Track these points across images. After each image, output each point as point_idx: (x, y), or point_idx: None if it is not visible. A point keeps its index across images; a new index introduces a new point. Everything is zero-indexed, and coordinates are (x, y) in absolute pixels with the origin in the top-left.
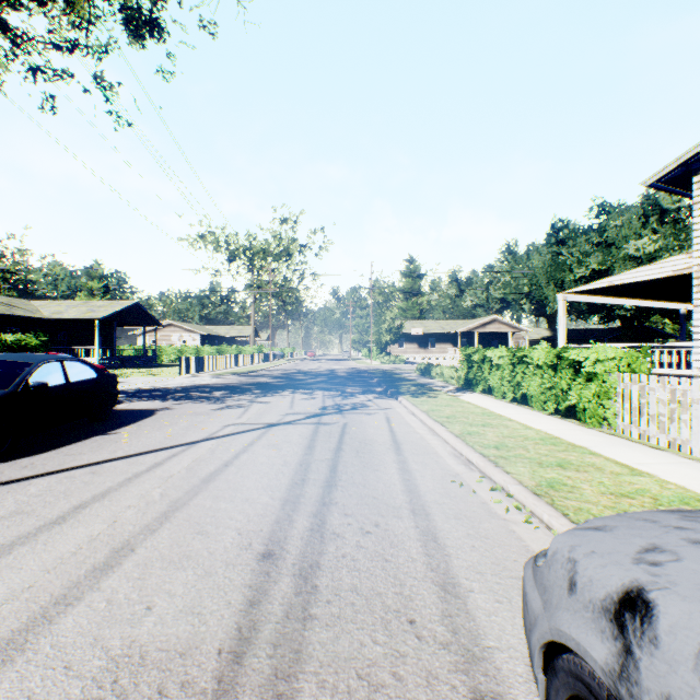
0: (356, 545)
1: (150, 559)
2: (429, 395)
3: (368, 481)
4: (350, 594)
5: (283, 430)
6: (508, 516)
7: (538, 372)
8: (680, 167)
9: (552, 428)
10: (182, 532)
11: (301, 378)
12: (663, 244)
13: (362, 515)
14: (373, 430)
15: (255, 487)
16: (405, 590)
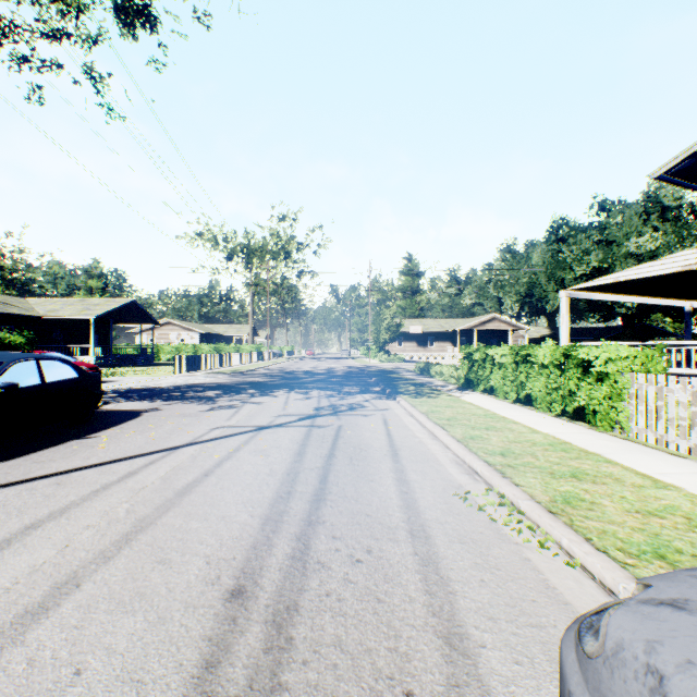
0: (343, 578)
1: (95, 598)
2: (428, 395)
3: (361, 495)
4: (332, 651)
5: (273, 433)
6: (520, 540)
7: (543, 371)
8: (690, 158)
9: (561, 431)
10: (141, 560)
11: (297, 377)
12: (664, 241)
13: (353, 538)
14: (369, 433)
15: (234, 501)
16: (400, 644)
